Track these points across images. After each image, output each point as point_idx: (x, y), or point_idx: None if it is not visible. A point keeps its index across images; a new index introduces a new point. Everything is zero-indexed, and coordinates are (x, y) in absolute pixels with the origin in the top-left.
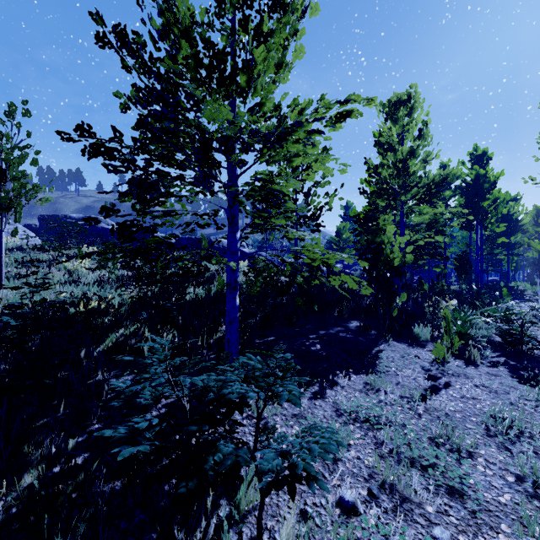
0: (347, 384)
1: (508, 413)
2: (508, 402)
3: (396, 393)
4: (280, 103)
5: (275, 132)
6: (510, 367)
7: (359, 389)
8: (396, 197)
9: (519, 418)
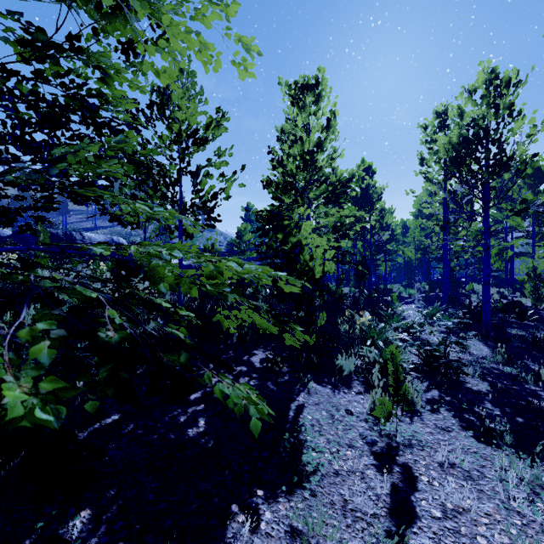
0: None
1: None
2: (499, 501)
3: None
4: None
5: None
6: (450, 407)
7: None
8: (304, 192)
9: None
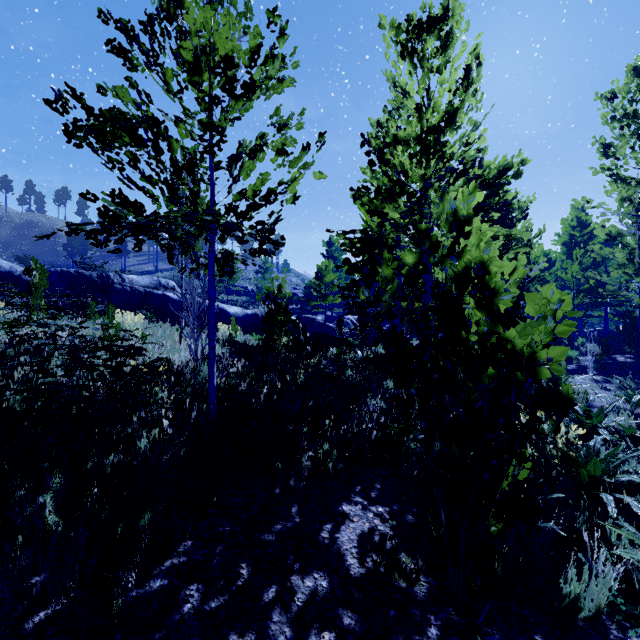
0: None
1: None
2: None
3: None
4: None
5: None
6: None
7: None
8: (426, 195)
9: None
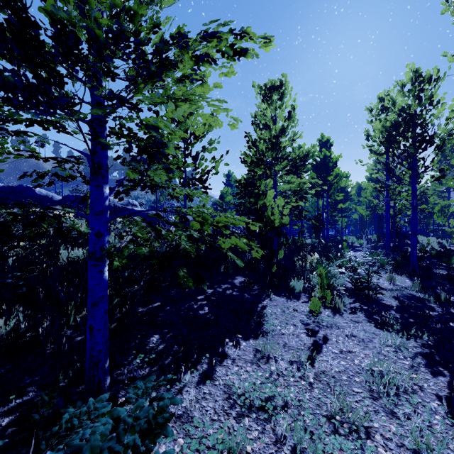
0: (237, 354)
1: (384, 368)
2: (375, 351)
3: (286, 358)
4: (160, 21)
5: (152, 56)
6: (365, 312)
7: (250, 359)
8: (271, 166)
9: (392, 371)
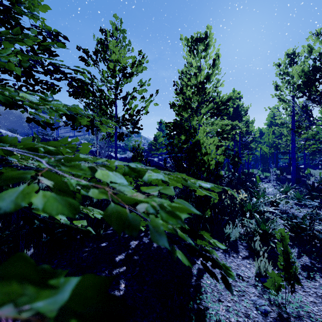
0: None
1: None
2: None
3: None
4: None
5: None
6: None
7: None
8: (198, 109)
9: None
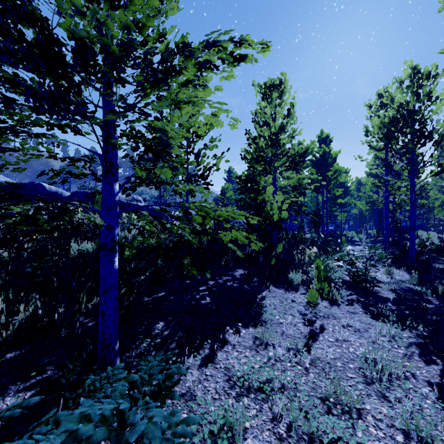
0: (237, 341)
1: (377, 355)
2: (370, 340)
3: (283, 345)
4: (165, 32)
5: (159, 64)
6: (361, 304)
7: (249, 346)
8: (271, 163)
9: (386, 359)
